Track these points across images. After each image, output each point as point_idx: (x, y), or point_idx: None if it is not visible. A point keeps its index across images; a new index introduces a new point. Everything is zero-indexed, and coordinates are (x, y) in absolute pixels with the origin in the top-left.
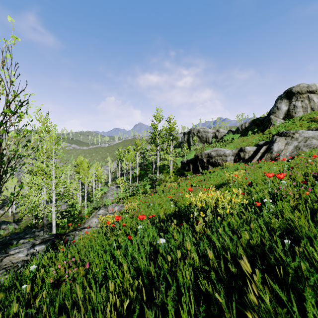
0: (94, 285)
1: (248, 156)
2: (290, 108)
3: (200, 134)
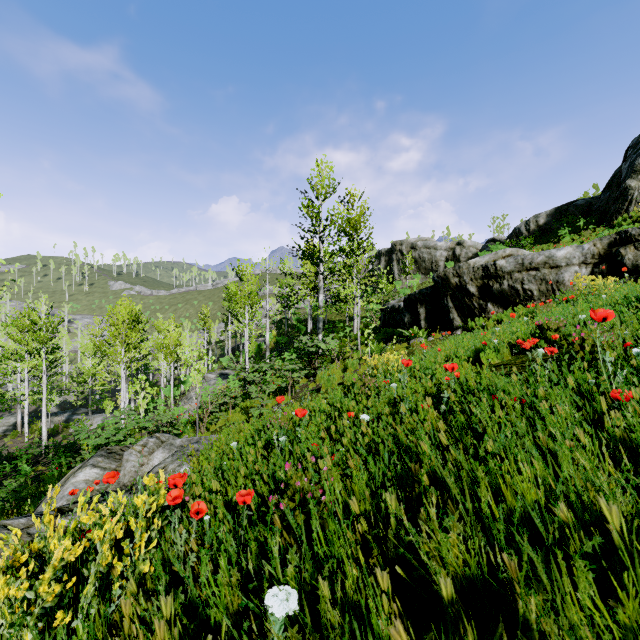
0: None
1: None
2: None
3: (418, 254)
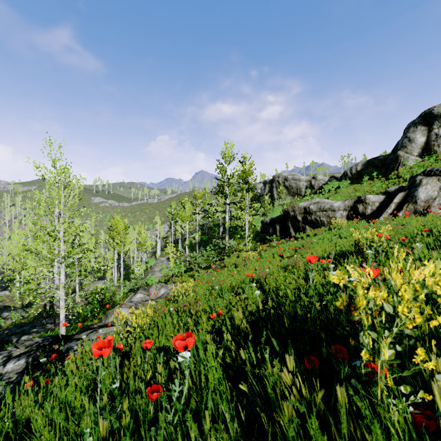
0: None
1: (371, 210)
2: (431, 139)
3: (289, 184)
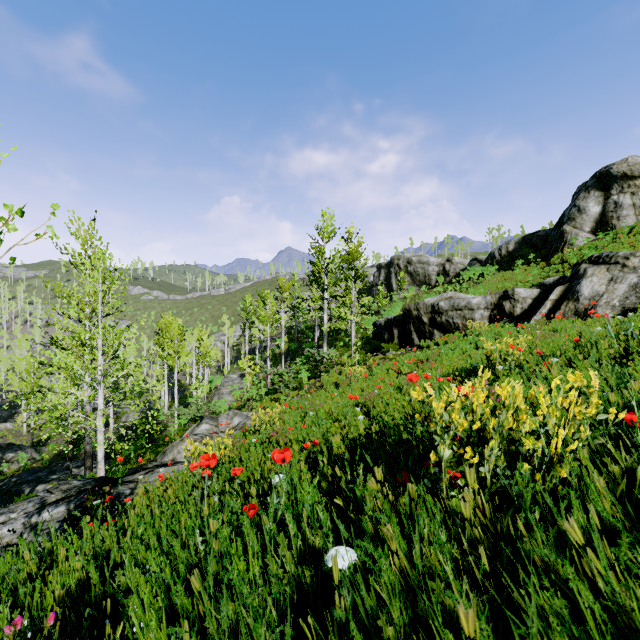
0: None
1: (522, 310)
2: (608, 209)
3: (413, 268)
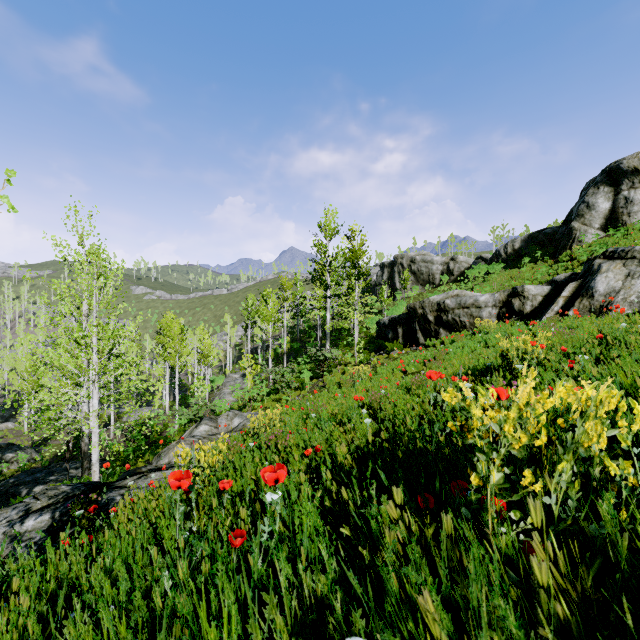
0: None
1: (532, 307)
2: (618, 205)
3: (417, 267)
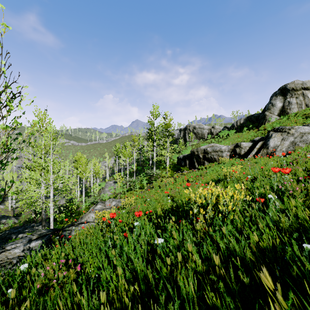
0: (85, 291)
1: (244, 152)
2: (285, 105)
3: (196, 131)
